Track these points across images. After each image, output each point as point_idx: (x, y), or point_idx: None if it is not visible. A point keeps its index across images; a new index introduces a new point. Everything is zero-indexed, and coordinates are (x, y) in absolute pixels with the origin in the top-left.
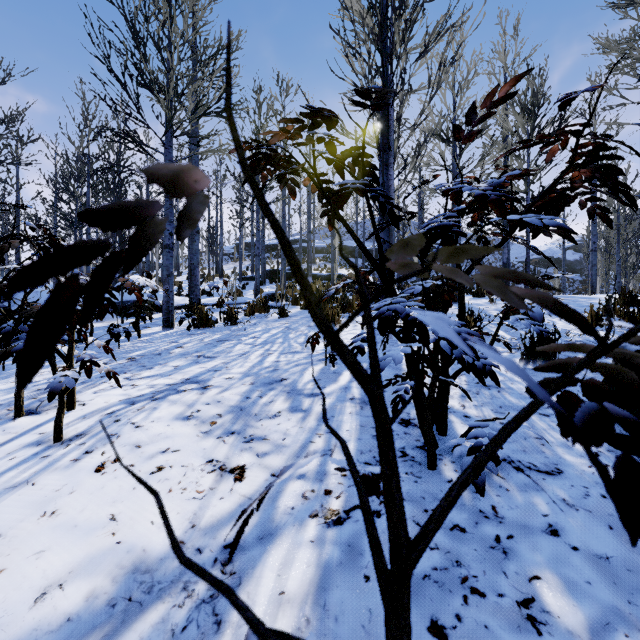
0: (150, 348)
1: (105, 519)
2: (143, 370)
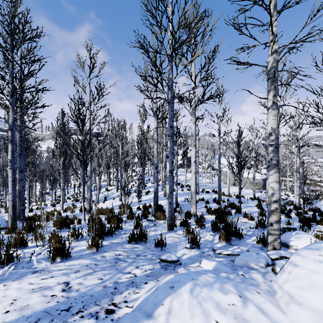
0: None
1: None
2: None
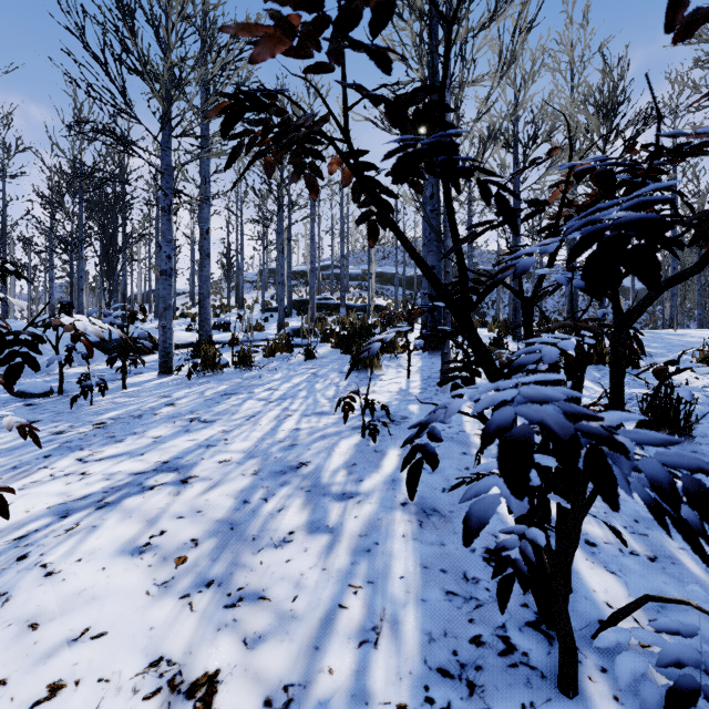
0: (131, 406)
1: None
2: (108, 444)
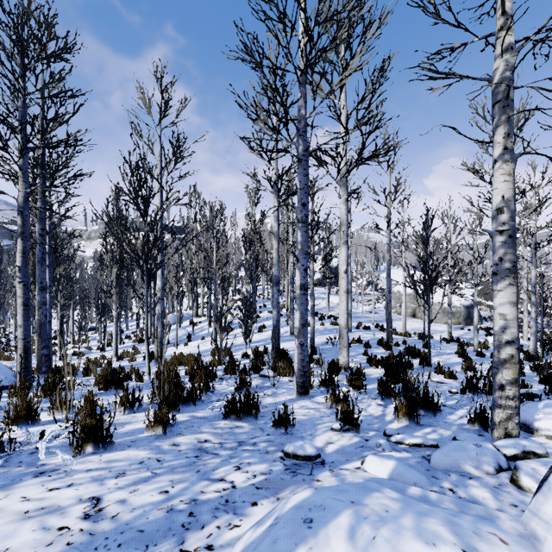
0: None
1: None
2: None
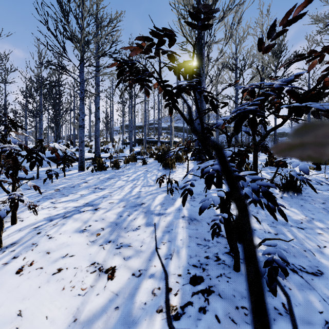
0: (69, 183)
1: (14, 315)
2: (62, 197)
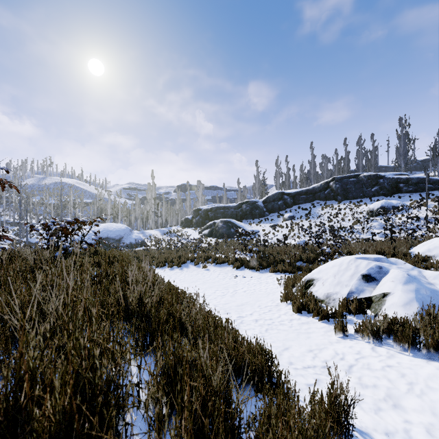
0: None
1: None
2: None
